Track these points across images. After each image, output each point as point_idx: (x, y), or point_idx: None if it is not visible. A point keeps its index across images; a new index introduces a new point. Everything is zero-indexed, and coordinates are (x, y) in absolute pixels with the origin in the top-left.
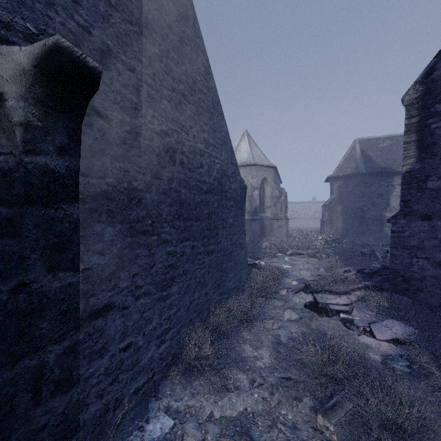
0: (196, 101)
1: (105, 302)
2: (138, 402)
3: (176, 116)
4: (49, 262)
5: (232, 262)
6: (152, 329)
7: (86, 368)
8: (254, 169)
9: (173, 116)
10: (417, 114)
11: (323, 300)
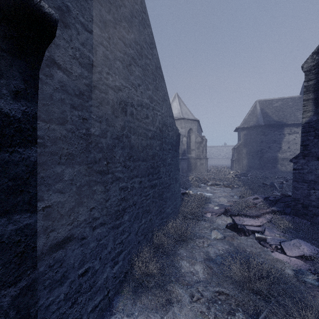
0: (143, 64)
1: (64, 235)
2: (95, 318)
3: (127, 75)
4: (3, 206)
5: (170, 193)
6: (107, 253)
7: (46, 297)
8: (183, 122)
9: (124, 74)
10: (314, 77)
11: (240, 221)
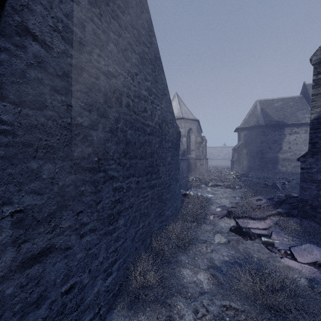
0: (140, 52)
1: (42, 246)
2: None
3: (123, 60)
4: None
5: (170, 194)
6: (98, 264)
7: None
8: (182, 122)
9: (119, 60)
10: None
11: (245, 224)
